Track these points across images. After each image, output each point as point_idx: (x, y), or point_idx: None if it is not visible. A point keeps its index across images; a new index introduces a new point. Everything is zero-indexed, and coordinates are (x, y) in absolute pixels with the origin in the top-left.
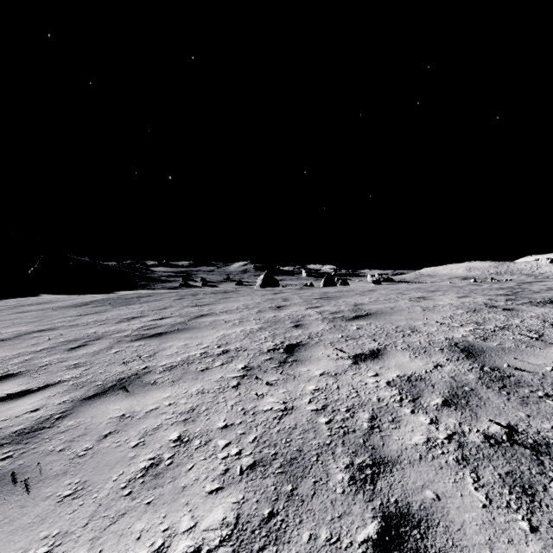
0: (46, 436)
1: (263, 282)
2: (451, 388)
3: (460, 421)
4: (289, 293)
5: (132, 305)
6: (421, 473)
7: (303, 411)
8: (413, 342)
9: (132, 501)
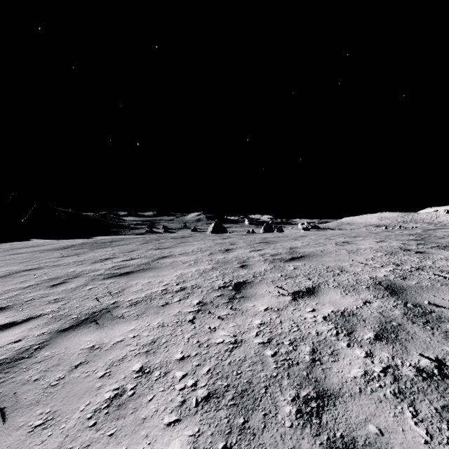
0: (24, 366)
1: (214, 229)
2: (380, 323)
3: (392, 354)
4: (235, 238)
5: (106, 248)
6: (362, 407)
7: (251, 344)
8: (342, 281)
9: (96, 432)
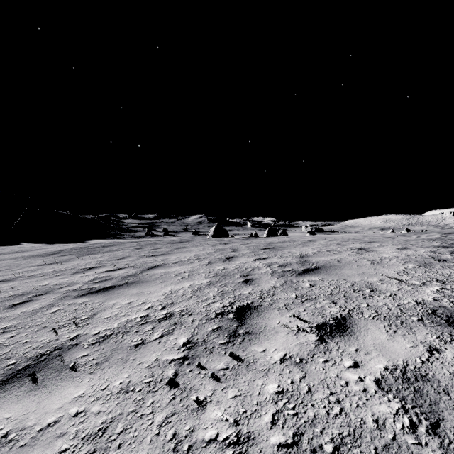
0: None
1: (215, 233)
2: None
3: None
4: (238, 243)
5: (95, 254)
6: None
7: (265, 449)
8: (380, 307)
9: None
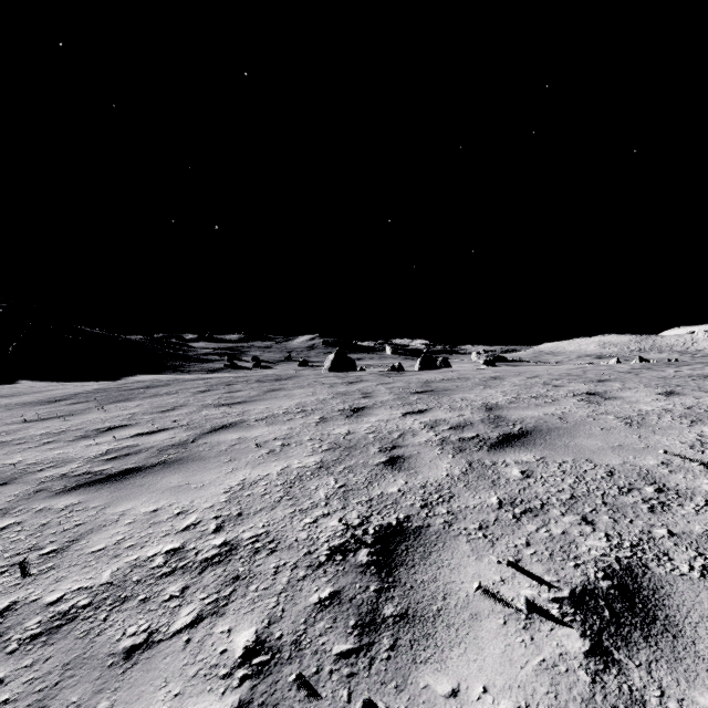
0: None
1: (334, 364)
2: None
3: None
4: (372, 382)
5: (129, 401)
6: None
7: None
8: (702, 538)
9: None
